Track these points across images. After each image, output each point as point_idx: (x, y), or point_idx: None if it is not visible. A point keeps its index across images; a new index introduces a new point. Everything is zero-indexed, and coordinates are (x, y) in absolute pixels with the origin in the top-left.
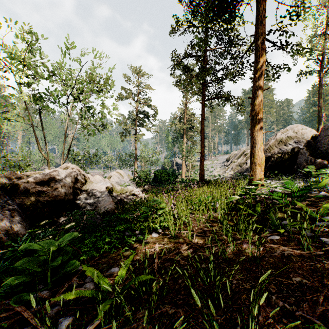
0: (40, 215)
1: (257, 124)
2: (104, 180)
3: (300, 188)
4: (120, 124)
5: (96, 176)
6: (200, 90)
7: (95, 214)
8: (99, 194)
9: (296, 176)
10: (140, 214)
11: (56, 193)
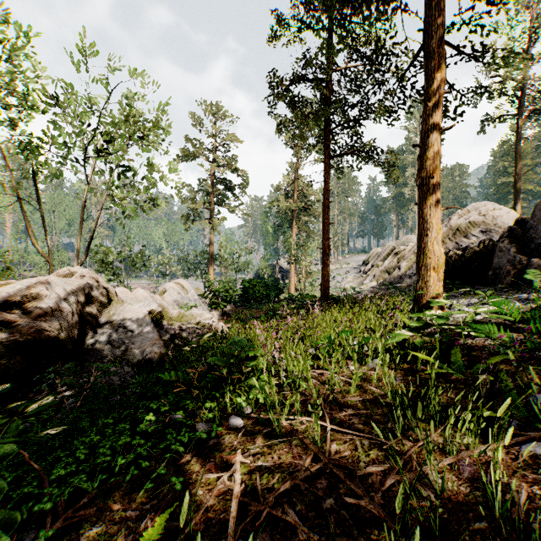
0: (2, 372)
1: (431, 193)
2: (152, 298)
3: (526, 314)
4: (184, 200)
5: (137, 290)
6: (322, 139)
7: (123, 366)
8: (134, 324)
9: (494, 290)
10: (207, 371)
11: (39, 326)
